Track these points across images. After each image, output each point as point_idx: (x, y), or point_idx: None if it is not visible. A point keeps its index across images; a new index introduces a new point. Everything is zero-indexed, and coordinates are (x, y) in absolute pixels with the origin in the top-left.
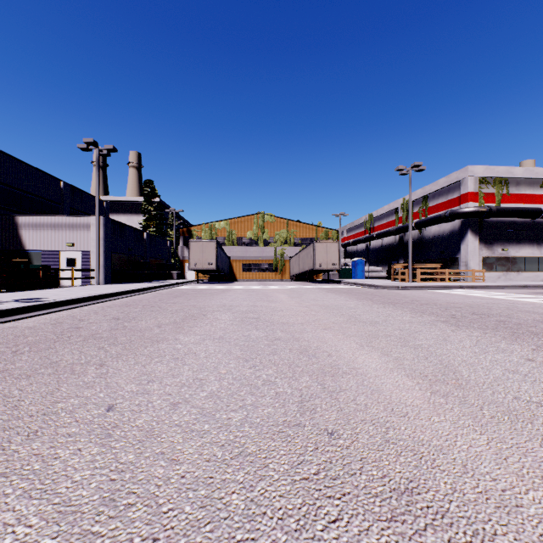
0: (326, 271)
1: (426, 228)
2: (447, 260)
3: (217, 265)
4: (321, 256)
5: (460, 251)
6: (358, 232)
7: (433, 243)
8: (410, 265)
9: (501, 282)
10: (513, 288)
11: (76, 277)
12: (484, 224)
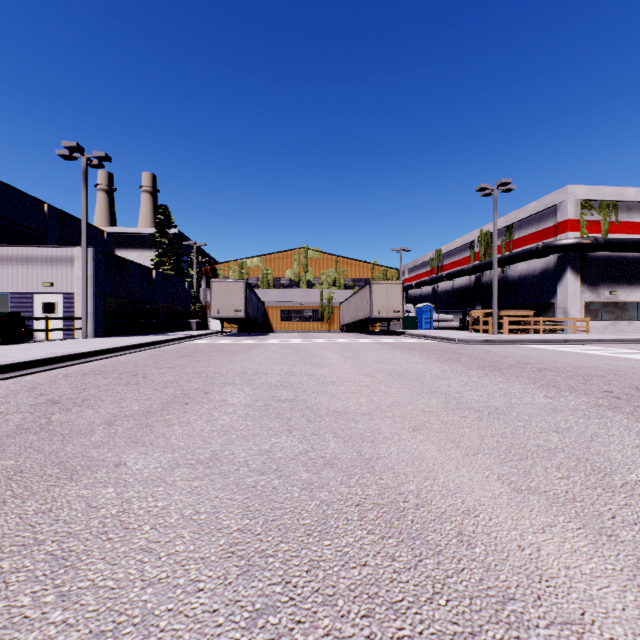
0: (385, 319)
1: (510, 266)
2: (538, 306)
3: (247, 313)
4: (379, 301)
5: (556, 295)
6: (422, 272)
7: (519, 284)
8: (495, 313)
9: (612, 335)
10: (635, 343)
11: (52, 329)
12: (588, 260)
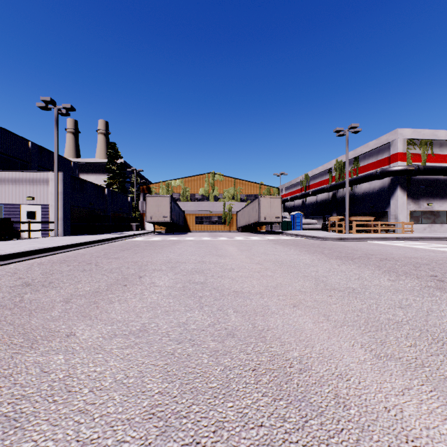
0: (269, 223)
1: (357, 185)
2: (377, 214)
3: (171, 218)
4: (265, 210)
5: (389, 205)
6: (295, 190)
7: (363, 198)
8: (347, 218)
9: (429, 234)
10: (446, 240)
11: (33, 230)
12: (412, 181)
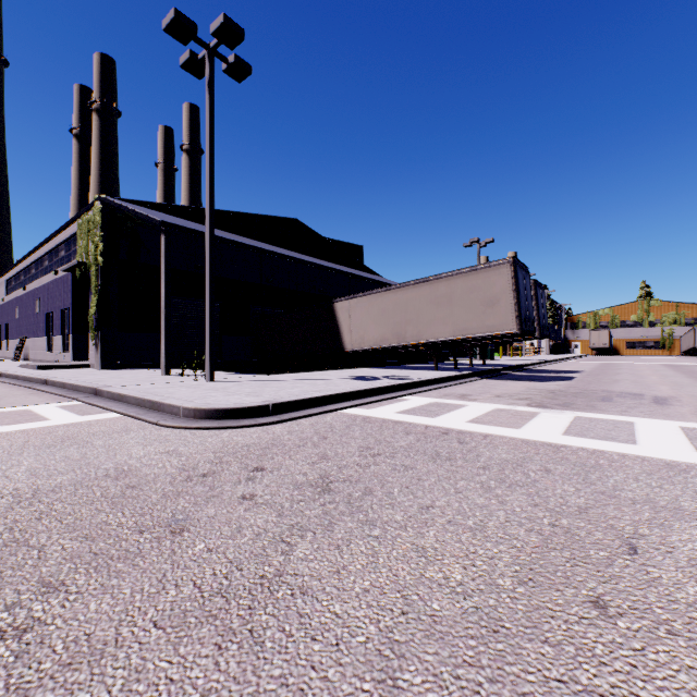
0: None
1: None
2: None
3: (609, 345)
4: None
5: None
6: None
7: None
8: None
9: None
10: None
11: (541, 351)
12: None
